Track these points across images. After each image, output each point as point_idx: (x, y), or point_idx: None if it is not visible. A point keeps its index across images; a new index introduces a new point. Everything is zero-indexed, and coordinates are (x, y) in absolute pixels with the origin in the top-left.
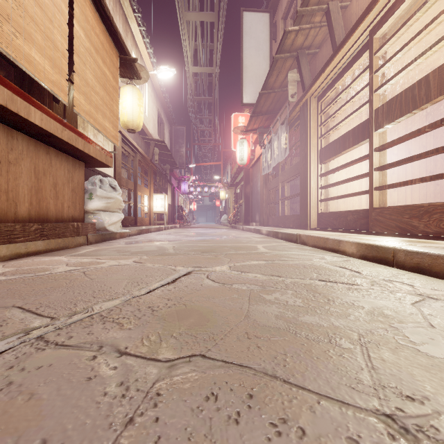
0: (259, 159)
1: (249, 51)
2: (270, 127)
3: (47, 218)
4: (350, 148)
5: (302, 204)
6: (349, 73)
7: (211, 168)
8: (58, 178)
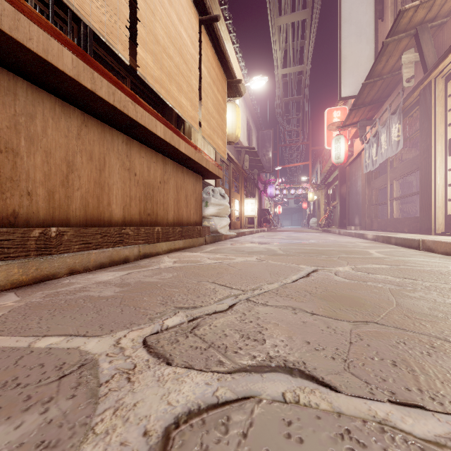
0: (359, 155)
1: (348, 40)
2: (374, 118)
3: (182, 223)
4: None
5: (423, 204)
6: None
7: (298, 168)
8: (188, 191)
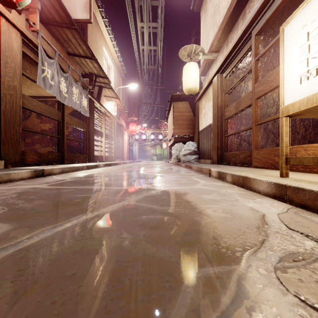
0: None
1: None
2: None
3: None
4: (99, 136)
5: (92, 150)
6: (98, 112)
7: None
8: None
